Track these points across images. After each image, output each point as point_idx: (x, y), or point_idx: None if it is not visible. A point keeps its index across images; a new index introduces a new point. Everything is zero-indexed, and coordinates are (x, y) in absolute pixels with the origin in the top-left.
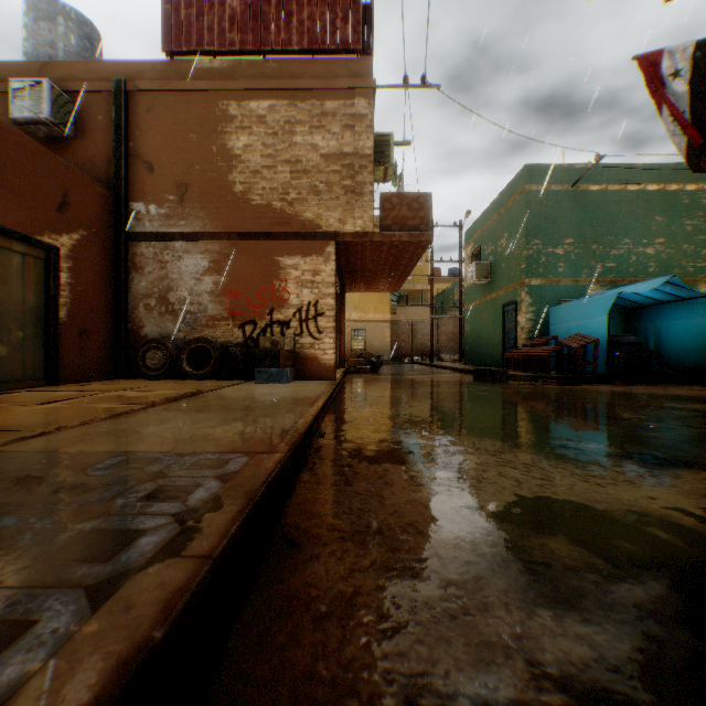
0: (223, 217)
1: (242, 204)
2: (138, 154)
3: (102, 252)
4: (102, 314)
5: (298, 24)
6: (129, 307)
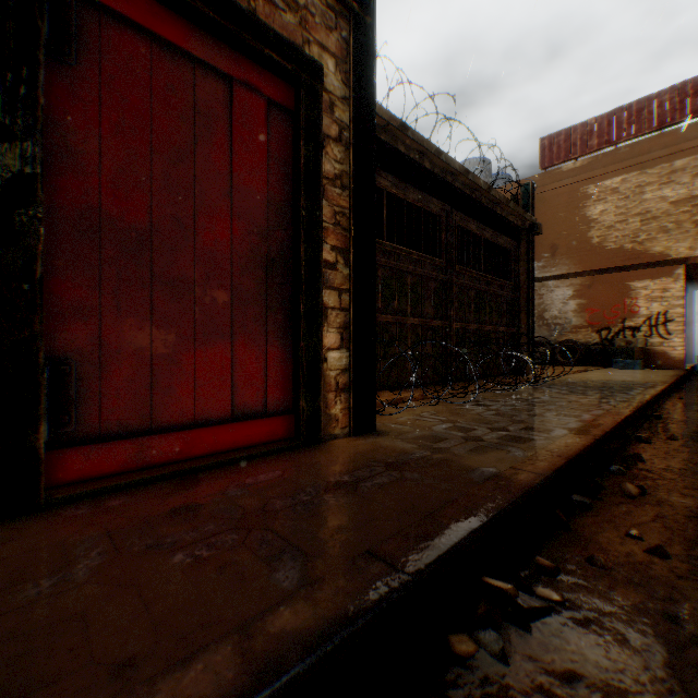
0: (582, 262)
1: (597, 251)
2: None
3: None
4: None
5: (646, 114)
6: None
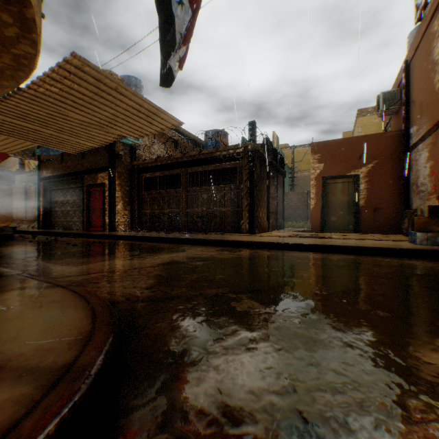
0: (431, 116)
1: (437, 98)
2: (410, 99)
3: (389, 166)
4: (389, 199)
5: None
6: (408, 192)
